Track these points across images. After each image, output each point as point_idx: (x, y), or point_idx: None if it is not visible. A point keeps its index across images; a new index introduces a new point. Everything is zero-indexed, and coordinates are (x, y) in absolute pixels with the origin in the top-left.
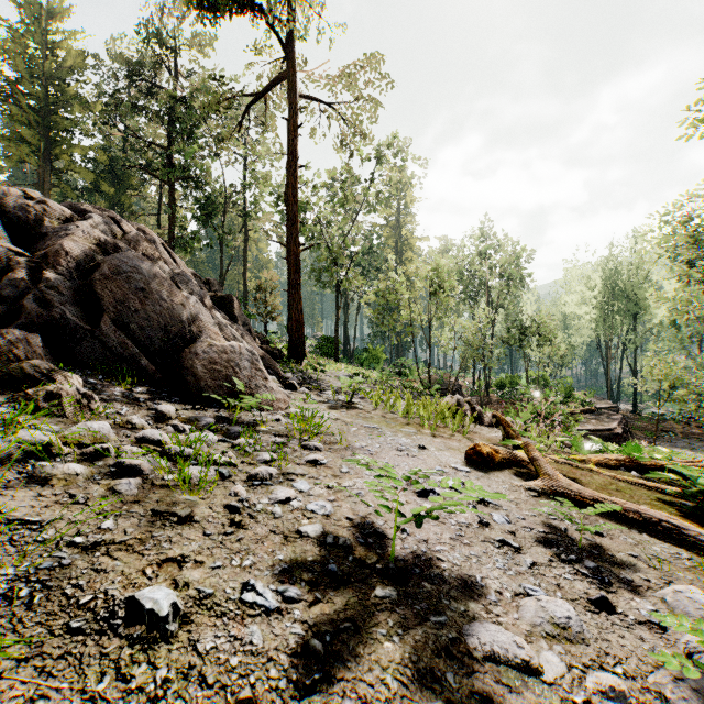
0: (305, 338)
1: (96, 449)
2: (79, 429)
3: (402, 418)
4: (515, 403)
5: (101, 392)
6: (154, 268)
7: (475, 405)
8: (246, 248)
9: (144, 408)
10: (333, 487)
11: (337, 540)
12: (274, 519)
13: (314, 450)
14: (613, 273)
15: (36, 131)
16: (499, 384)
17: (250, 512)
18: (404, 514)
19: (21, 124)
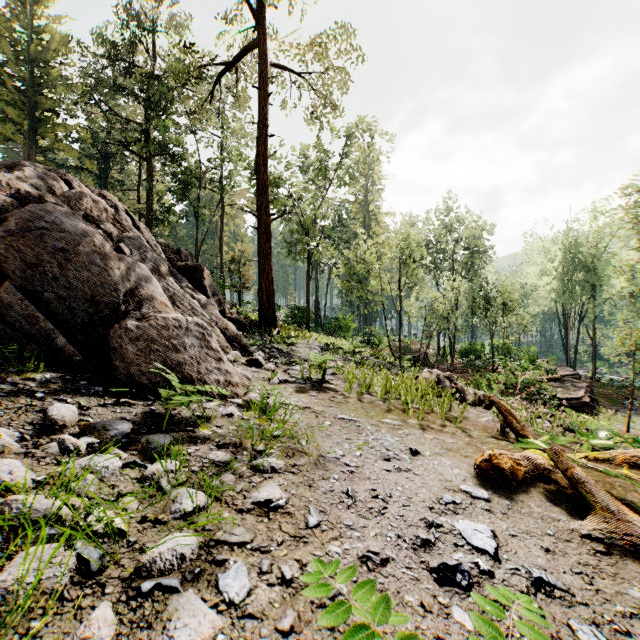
0: (278, 307)
1: None
2: None
3: (380, 401)
4: (481, 370)
5: None
6: (82, 225)
7: (456, 381)
8: (223, 222)
9: (34, 409)
10: (292, 580)
11: None
12: None
13: (269, 472)
14: (572, 245)
15: (22, 111)
16: (464, 352)
17: None
18: None
19: (7, 104)
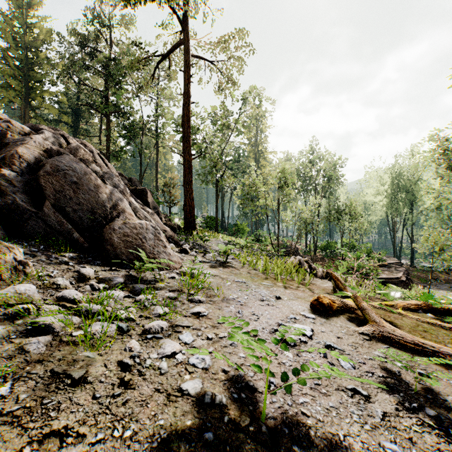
0: (196, 217)
1: (17, 309)
2: (8, 292)
3: (261, 274)
4: (334, 260)
5: (39, 258)
6: (85, 168)
7: (311, 263)
8: (157, 158)
9: (71, 270)
10: (212, 338)
11: (214, 399)
12: (160, 376)
13: (198, 303)
14: (397, 174)
15: (20, 81)
16: (323, 247)
17: (139, 368)
18: (272, 373)
19: (10, 77)
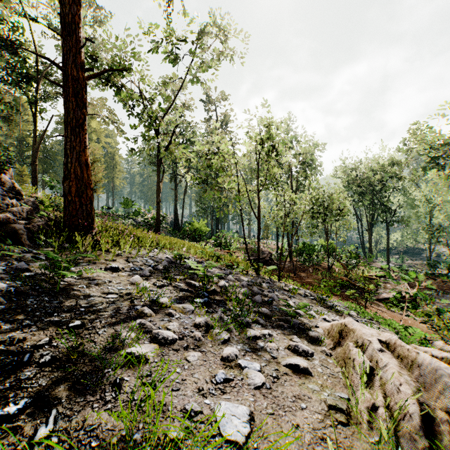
0: (138, 213)
1: None
2: None
3: None
4: (319, 269)
5: None
6: None
7: None
8: None
9: None
10: None
11: None
12: None
13: None
14: (374, 167)
15: None
16: (299, 251)
17: None
18: None
19: None
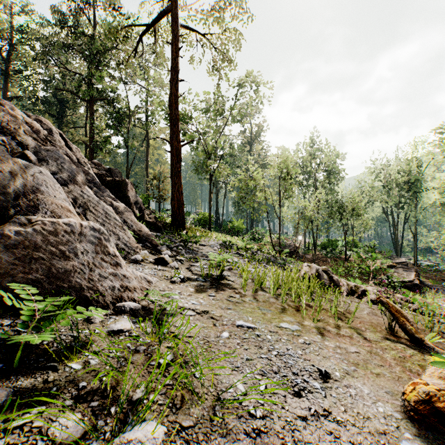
0: (188, 213)
1: None
2: None
3: (274, 299)
4: (337, 260)
5: None
6: None
7: (332, 274)
8: (148, 151)
9: None
10: None
11: None
12: None
13: None
14: (400, 169)
15: None
16: (323, 246)
17: None
18: None
19: None
